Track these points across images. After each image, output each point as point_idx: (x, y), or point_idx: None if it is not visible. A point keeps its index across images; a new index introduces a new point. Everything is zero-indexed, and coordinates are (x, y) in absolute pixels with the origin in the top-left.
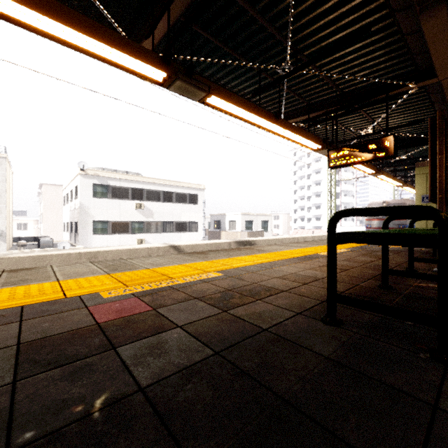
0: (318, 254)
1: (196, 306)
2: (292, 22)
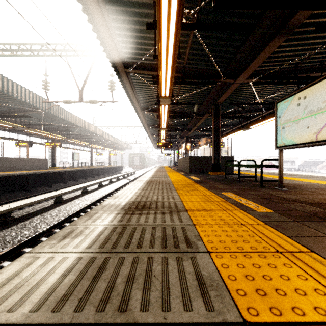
0: None
1: None
2: None
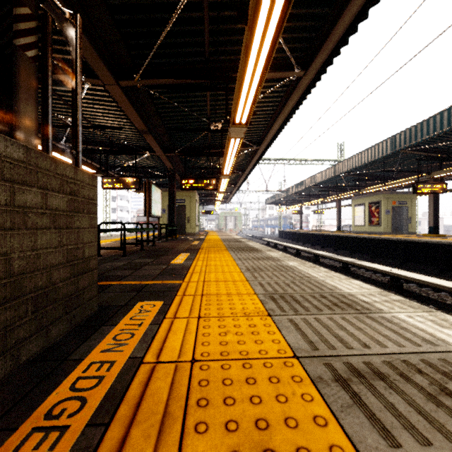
0: None
1: None
2: None
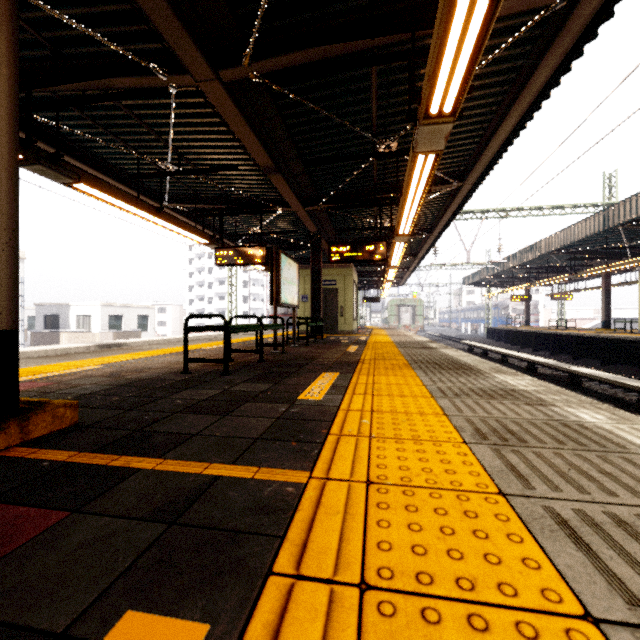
0: (200, 349)
1: (93, 379)
2: (174, 134)
